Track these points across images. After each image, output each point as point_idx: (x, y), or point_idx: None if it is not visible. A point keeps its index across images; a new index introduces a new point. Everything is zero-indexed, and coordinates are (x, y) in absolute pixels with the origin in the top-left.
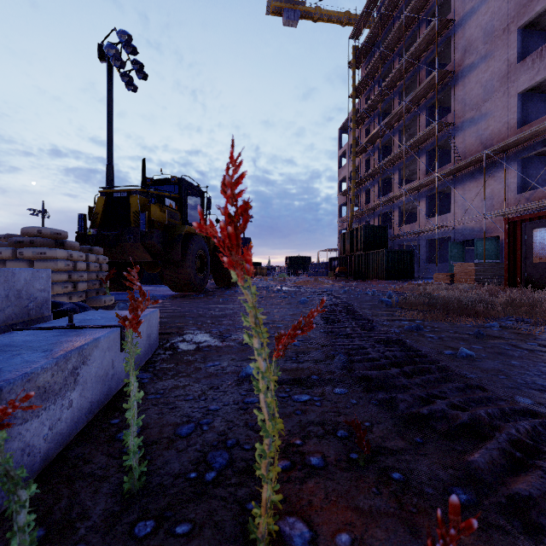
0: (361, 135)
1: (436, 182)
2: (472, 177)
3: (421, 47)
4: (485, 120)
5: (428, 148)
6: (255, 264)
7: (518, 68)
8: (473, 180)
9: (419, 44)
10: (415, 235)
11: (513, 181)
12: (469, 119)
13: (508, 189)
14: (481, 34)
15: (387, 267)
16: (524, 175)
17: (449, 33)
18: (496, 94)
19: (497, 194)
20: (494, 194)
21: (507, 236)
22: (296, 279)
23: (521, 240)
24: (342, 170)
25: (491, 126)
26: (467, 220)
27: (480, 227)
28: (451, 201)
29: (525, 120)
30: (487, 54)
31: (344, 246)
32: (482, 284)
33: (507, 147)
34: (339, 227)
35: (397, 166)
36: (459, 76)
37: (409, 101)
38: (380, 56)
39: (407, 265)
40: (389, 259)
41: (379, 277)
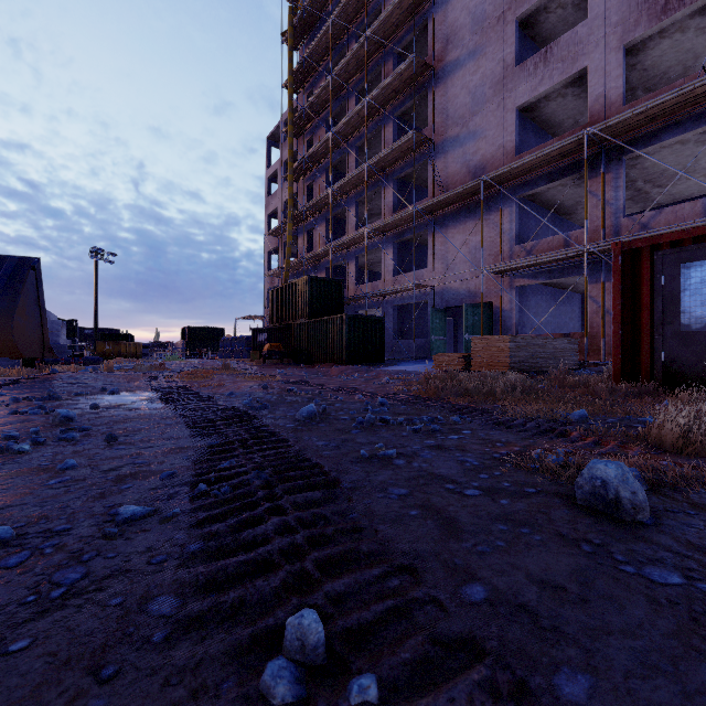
0: (300, 148)
1: (413, 219)
2: (457, 219)
3: (389, 23)
4: (473, 141)
5: (397, 175)
6: (118, 336)
7: (517, 73)
8: (459, 223)
9: (387, 17)
10: (379, 298)
11: (510, 227)
12: (453, 137)
13: (505, 238)
14: (469, 20)
15: (349, 343)
16: (518, 222)
17: (426, 13)
18: (488, 105)
19: (490, 245)
20: (486, 244)
21: (620, 279)
22: (192, 364)
23: (652, 286)
24: (272, 199)
25: (482, 150)
26: (451, 279)
27: (468, 289)
28: (429, 252)
29: (519, 149)
30: (477, 48)
31: (277, 311)
32: (520, 372)
33: (507, 176)
34: (267, 284)
35: (353, 198)
36: (439, 75)
37: (372, 100)
38: (331, 28)
39: (376, 341)
40: (351, 331)
41: (335, 360)
